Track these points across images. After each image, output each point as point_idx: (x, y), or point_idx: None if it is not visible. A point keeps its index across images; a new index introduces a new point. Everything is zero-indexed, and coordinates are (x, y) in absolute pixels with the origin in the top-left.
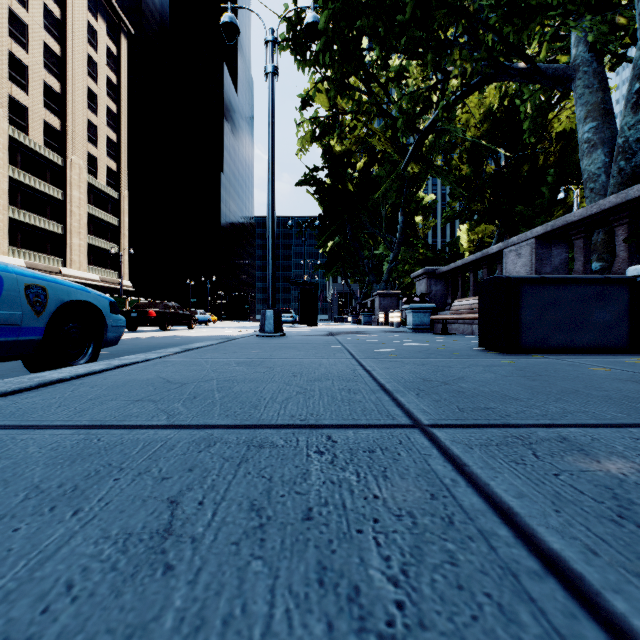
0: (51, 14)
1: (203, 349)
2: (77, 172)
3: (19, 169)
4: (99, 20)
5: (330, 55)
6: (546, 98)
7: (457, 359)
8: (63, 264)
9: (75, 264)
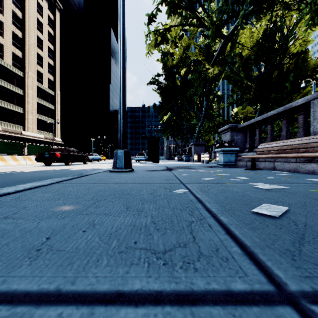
0: None
1: None
2: (31, 80)
3: None
4: (44, 1)
5: None
6: None
7: None
8: (23, 129)
9: (30, 129)
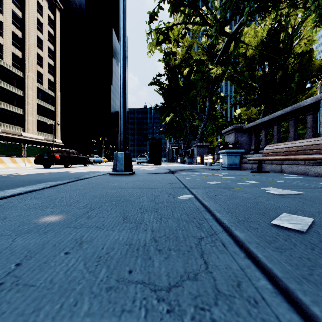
0: None
1: None
2: (31, 81)
3: None
4: (44, 0)
5: None
6: None
7: None
8: (23, 130)
9: (30, 131)
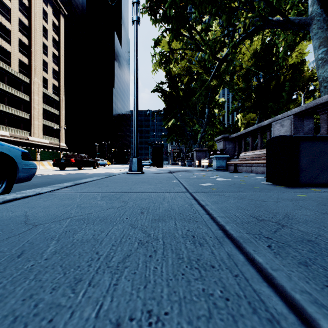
0: (23, 3)
1: (88, 183)
2: (37, 86)
3: (6, 84)
4: (49, 7)
5: (170, 16)
6: (292, 38)
7: (262, 192)
8: (29, 134)
9: (36, 134)
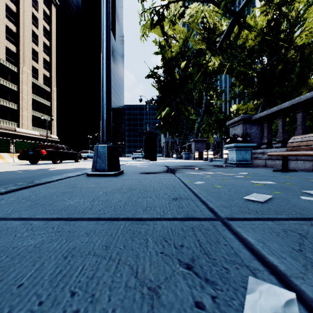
0: None
1: None
2: (26, 76)
3: None
4: None
5: None
6: None
7: None
8: (17, 126)
9: (24, 126)
